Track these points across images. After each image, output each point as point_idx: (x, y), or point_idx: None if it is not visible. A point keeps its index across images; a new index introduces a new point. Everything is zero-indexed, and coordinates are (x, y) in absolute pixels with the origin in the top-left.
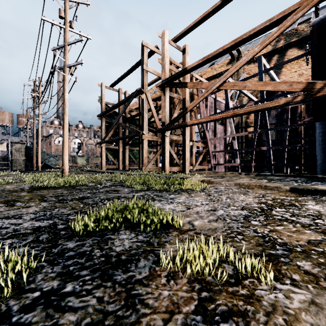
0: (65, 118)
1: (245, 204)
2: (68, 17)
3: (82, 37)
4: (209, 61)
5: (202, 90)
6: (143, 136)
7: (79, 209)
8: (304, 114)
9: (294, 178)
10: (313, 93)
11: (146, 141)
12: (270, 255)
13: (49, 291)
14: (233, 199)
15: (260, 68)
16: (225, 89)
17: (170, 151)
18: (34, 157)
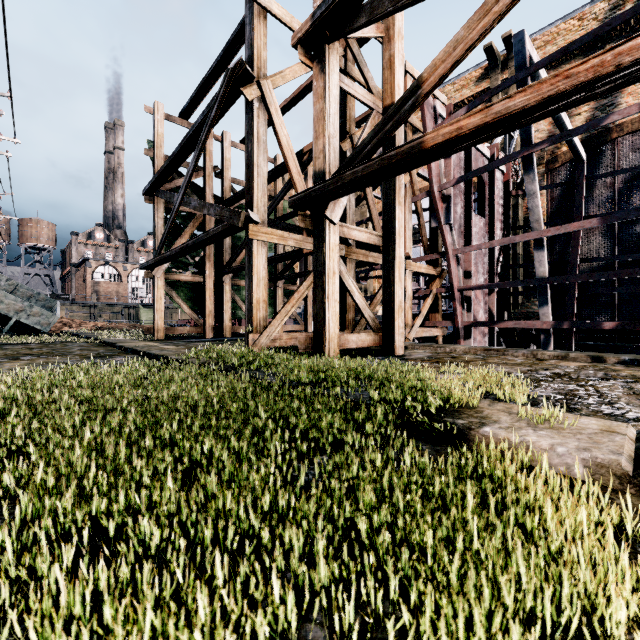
0: None
1: None
2: None
3: None
4: None
5: (436, 105)
6: (252, 229)
7: None
8: None
9: None
10: None
11: (262, 246)
12: None
13: None
14: None
15: None
16: (521, 83)
17: (343, 278)
18: None
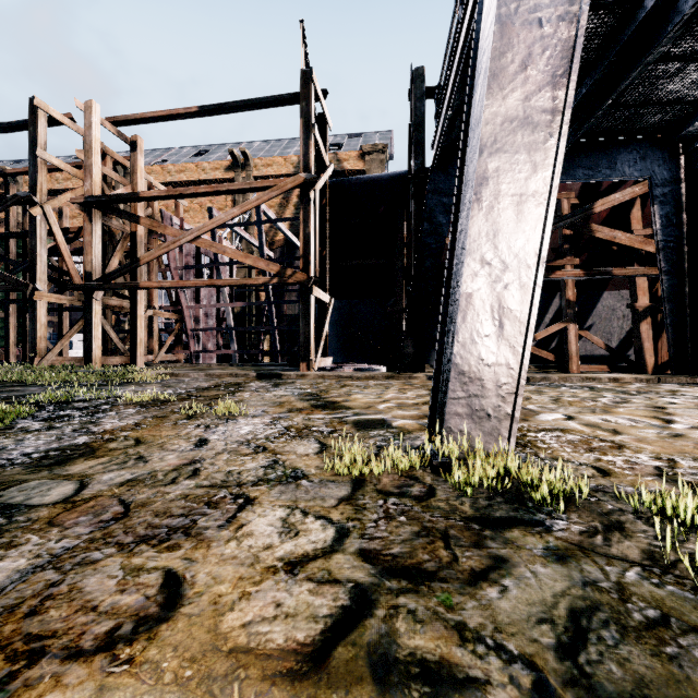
0: None
1: (198, 386)
2: None
3: None
4: (178, 198)
5: (172, 218)
6: (37, 294)
7: None
8: None
9: (290, 368)
10: (285, 279)
11: (43, 304)
12: (186, 399)
13: (53, 414)
14: (189, 385)
15: (258, 216)
16: (213, 231)
17: (104, 326)
18: None
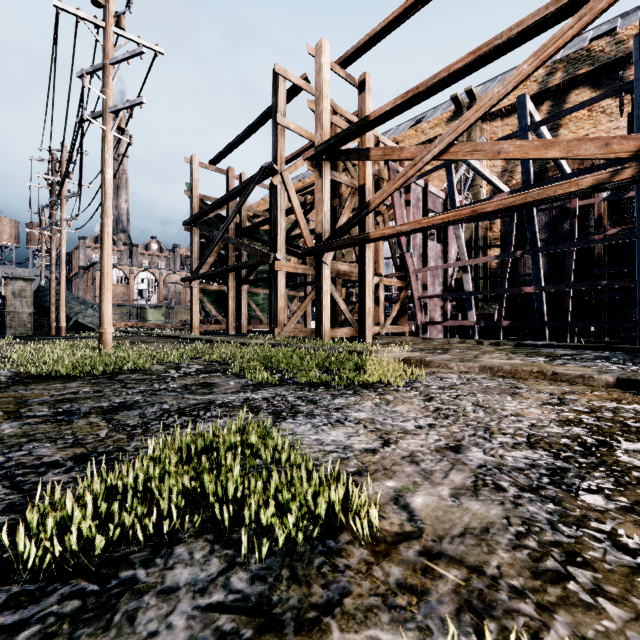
0: (107, 223)
1: (528, 425)
2: (112, 3)
3: (142, 47)
4: (418, 101)
5: (399, 170)
6: (277, 264)
7: (92, 444)
8: (605, 221)
9: (599, 353)
10: None
11: (283, 274)
12: None
13: None
14: (492, 412)
15: (522, 121)
16: (448, 167)
17: (333, 294)
18: (52, 308)
